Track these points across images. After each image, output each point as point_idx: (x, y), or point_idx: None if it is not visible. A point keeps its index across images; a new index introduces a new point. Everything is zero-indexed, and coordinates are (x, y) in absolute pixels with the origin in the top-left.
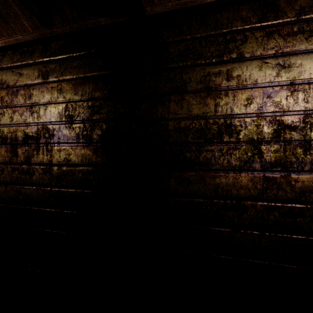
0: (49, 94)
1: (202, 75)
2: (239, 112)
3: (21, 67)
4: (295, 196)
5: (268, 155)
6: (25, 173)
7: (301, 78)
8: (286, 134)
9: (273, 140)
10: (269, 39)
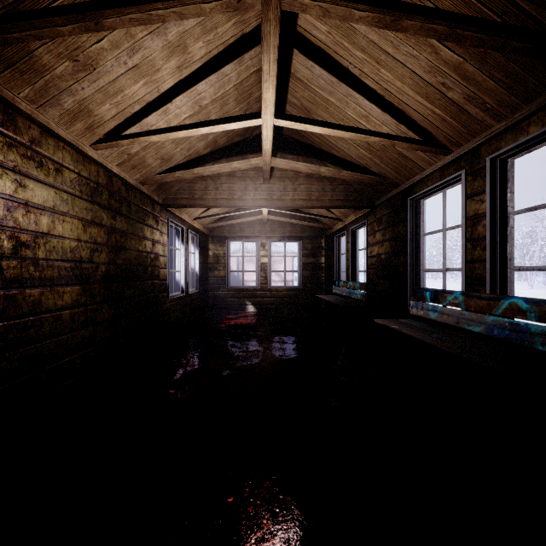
0: None
1: None
2: None
3: None
4: (29, 310)
5: (9, 272)
6: None
7: (33, 202)
8: (23, 252)
9: (12, 256)
10: (10, 151)
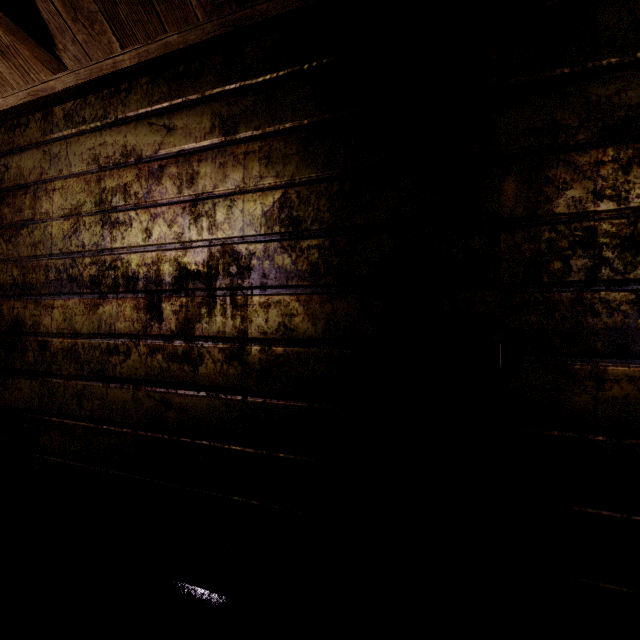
0: (239, 169)
1: None
2: None
3: (170, 112)
4: None
5: None
6: (180, 359)
7: None
8: None
9: None
10: None
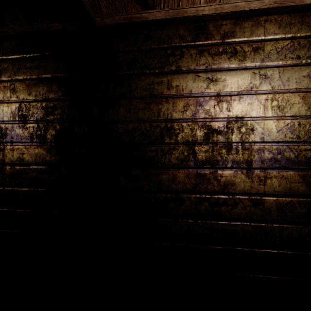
0: (2, 93)
1: (147, 83)
2: (178, 117)
3: None
4: (221, 189)
5: (200, 155)
6: None
7: (225, 91)
8: (214, 137)
9: (204, 142)
10: (201, 57)
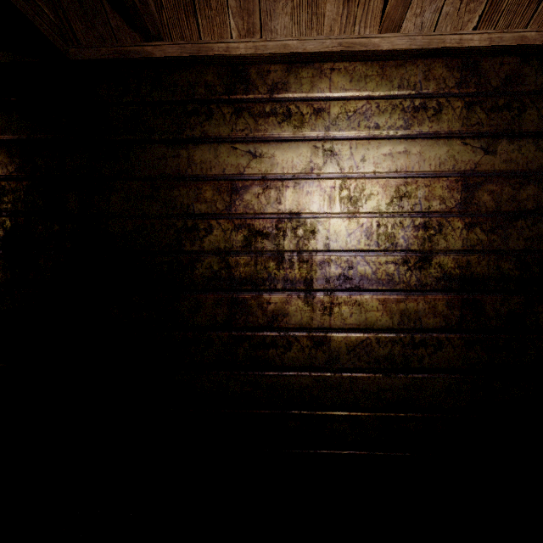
0: None
1: (155, 157)
2: (204, 212)
3: None
4: (268, 322)
5: (238, 270)
6: None
7: (274, 173)
8: (258, 243)
9: (243, 250)
10: (239, 118)
